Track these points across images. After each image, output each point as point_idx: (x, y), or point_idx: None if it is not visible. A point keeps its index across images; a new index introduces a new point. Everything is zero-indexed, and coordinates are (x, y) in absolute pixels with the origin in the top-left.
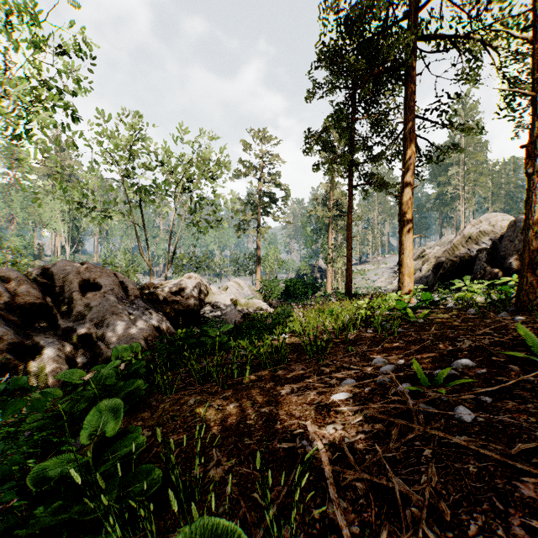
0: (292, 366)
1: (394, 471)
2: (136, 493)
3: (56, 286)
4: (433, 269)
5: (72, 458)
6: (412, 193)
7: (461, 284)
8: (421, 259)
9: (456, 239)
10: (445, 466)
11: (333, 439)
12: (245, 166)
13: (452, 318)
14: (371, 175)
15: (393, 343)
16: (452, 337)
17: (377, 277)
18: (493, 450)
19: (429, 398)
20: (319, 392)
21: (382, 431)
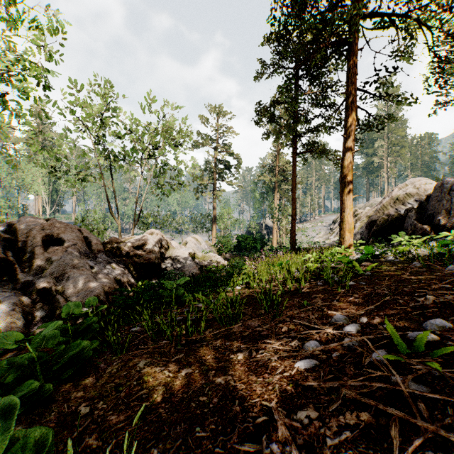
0: (247, 322)
1: None
2: None
3: (19, 241)
4: (367, 226)
5: None
6: (352, 157)
7: (401, 239)
8: (354, 218)
9: (386, 201)
10: None
11: (309, 436)
12: (202, 138)
13: (399, 271)
14: (314, 143)
15: (348, 297)
16: (408, 291)
17: (316, 234)
18: None
19: (418, 373)
20: (280, 356)
21: (372, 425)
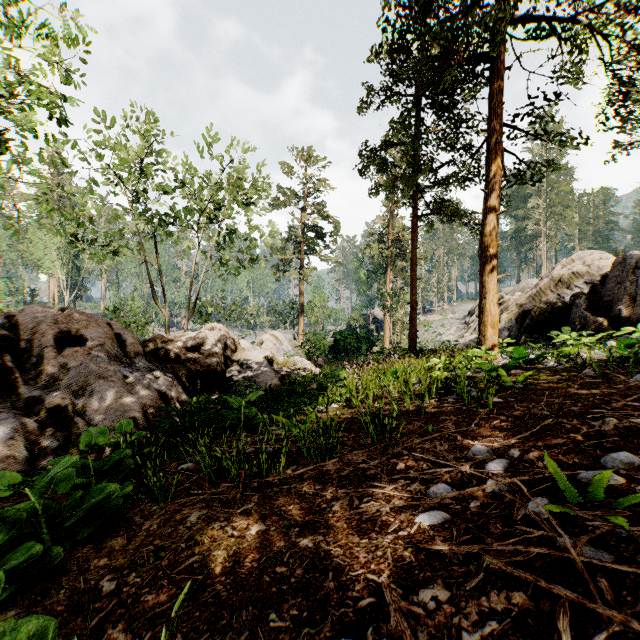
0: (347, 456)
1: None
2: None
3: (23, 339)
4: (517, 319)
5: None
6: (496, 221)
7: (566, 337)
8: (499, 307)
9: (544, 283)
10: None
11: (437, 628)
12: (284, 194)
13: (563, 382)
14: (442, 201)
15: (492, 420)
16: (578, 412)
17: (444, 330)
18: None
19: (596, 532)
20: (393, 507)
21: (530, 612)
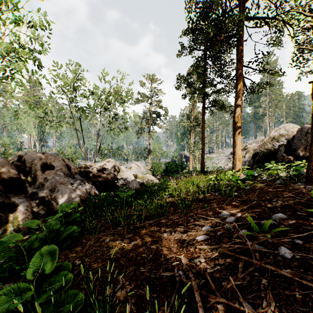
0: (170, 217)
1: (243, 295)
2: (65, 312)
3: (27, 167)
4: (252, 156)
5: (22, 286)
6: (241, 111)
7: (271, 165)
8: (245, 150)
9: (266, 139)
10: (278, 293)
11: (199, 269)
12: (141, 96)
13: (267, 186)
14: (216, 101)
15: (232, 202)
16: (269, 198)
17: (219, 161)
18: (310, 281)
19: (260, 240)
20: (188, 234)
21: (232, 264)
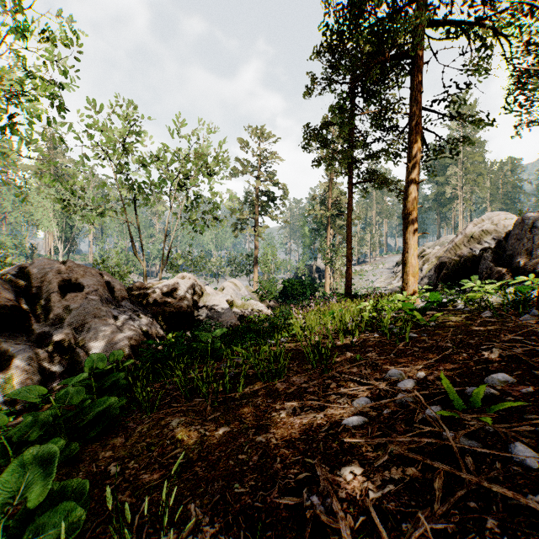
0: (292, 378)
1: None
2: None
3: (33, 286)
4: (435, 269)
5: None
6: (416, 189)
7: (472, 284)
8: (421, 259)
9: (458, 239)
10: None
11: (352, 490)
12: (242, 165)
13: (467, 321)
14: (372, 171)
15: (407, 350)
16: (474, 344)
17: (376, 278)
18: None
19: (471, 428)
20: (326, 414)
21: (418, 480)
